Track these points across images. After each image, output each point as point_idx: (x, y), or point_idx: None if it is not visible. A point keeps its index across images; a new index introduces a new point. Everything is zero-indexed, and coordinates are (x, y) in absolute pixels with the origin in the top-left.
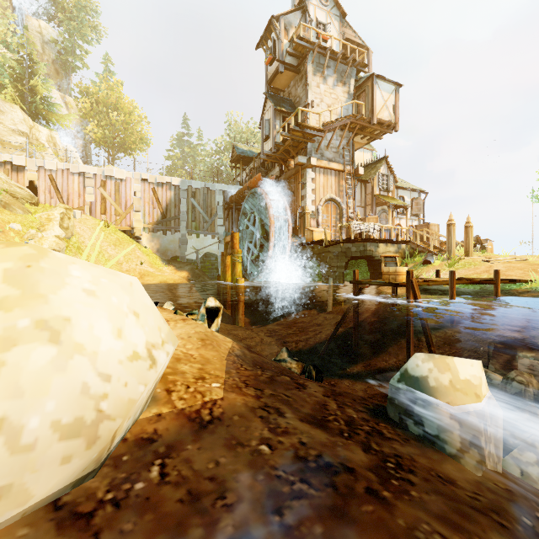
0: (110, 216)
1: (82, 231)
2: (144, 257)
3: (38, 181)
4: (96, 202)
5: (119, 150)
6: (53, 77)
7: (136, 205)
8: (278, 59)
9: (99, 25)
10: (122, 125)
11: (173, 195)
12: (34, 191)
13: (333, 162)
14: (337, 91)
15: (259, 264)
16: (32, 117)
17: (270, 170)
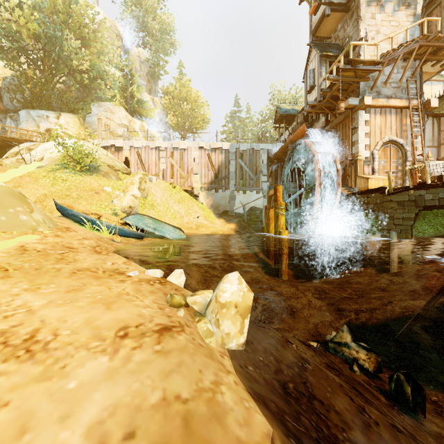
0: (176, 180)
1: (156, 191)
2: (200, 211)
3: (130, 157)
4: (167, 169)
5: (188, 131)
6: (146, 85)
7: (195, 169)
8: (324, 2)
9: (175, 40)
10: (190, 112)
11: (224, 158)
12: (127, 165)
13: (394, 99)
14: (398, 17)
15: (303, 217)
16: (132, 115)
17: (314, 123)
